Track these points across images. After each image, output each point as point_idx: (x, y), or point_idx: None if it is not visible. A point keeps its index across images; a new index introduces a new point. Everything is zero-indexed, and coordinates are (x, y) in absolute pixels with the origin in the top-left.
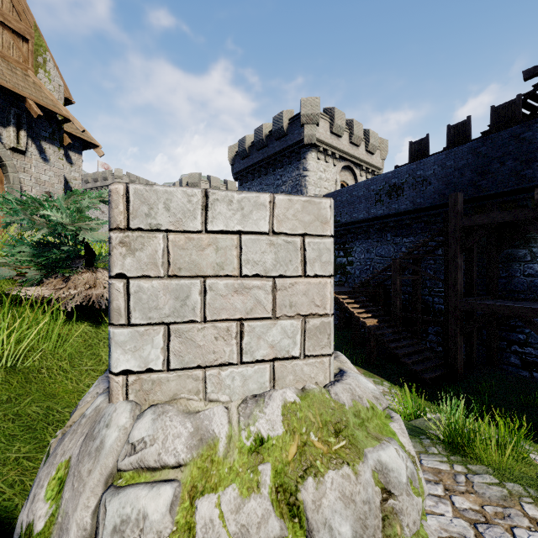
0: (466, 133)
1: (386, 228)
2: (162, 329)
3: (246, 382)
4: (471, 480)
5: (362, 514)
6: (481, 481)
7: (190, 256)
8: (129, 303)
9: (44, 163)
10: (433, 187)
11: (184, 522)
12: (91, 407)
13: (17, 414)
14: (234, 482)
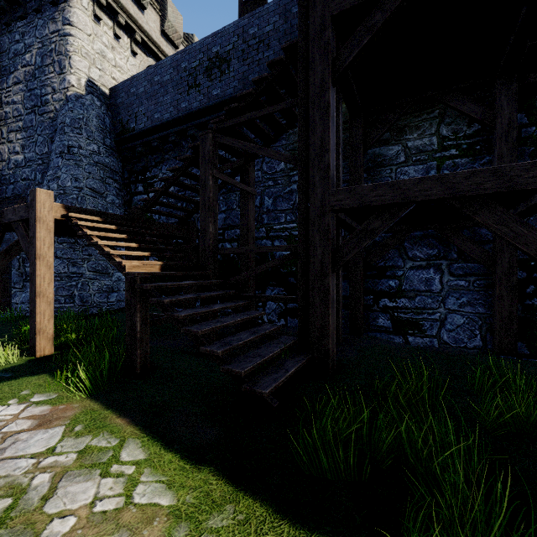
0: None
1: None
2: None
3: None
4: None
5: None
6: None
7: None
8: None
9: None
10: (273, 53)
11: None
12: None
13: None
14: None
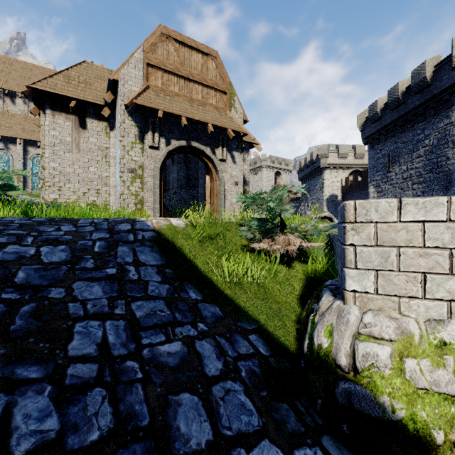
0: None
1: None
2: (373, 273)
3: (428, 310)
4: None
5: None
6: None
7: (389, 235)
8: (355, 258)
9: (234, 164)
10: None
11: (397, 366)
12: (334, 304)
13: (269, 306)
14: (426, 358)
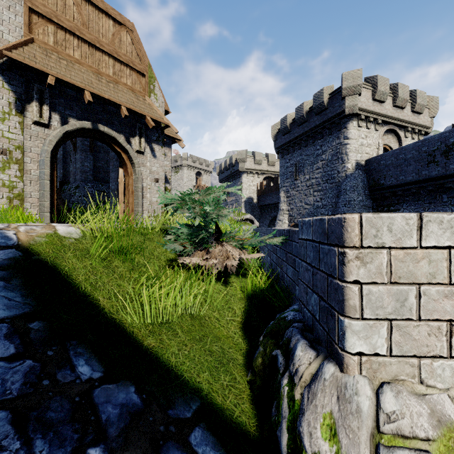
0: None
1: (441, 189)
2: (386, 324)
3: None
4: None
5: None
6: None
7: (407, 267)
8: (361, 303)
9: (154, 158)
10: None
11: None
12: (327, 373)
13: (209, 350)
14: None
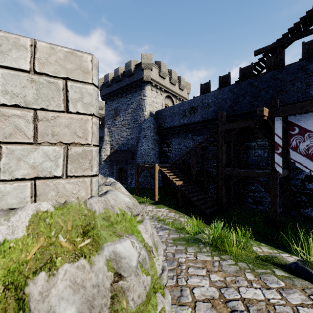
0: (228, 81)
1: (188, 131)
2: None
3: (4, 198)
4: (221, 264)
5: (91, 297)
6: (226, 263)
7: None
8: None
9: None
10: (212, 109)
11: None
12: None
13: None
14: None
